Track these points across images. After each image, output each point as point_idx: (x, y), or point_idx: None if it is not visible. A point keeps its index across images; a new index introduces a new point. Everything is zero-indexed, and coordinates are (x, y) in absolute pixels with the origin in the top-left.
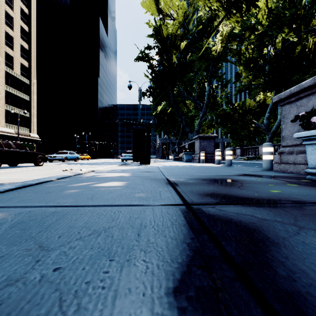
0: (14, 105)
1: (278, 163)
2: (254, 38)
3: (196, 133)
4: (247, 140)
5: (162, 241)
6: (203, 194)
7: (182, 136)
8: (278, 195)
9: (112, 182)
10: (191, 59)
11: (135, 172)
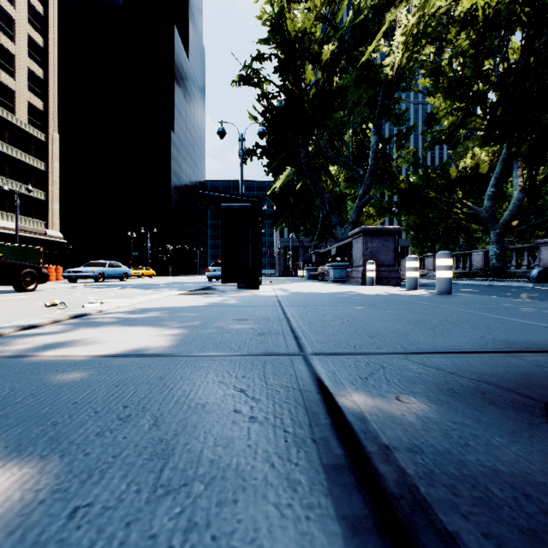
0: (17, 178)
1: None
2: (468, 37)
3: (352, 226)
4: (441, 241)
5: None
6: None
7: (322, 234)
8: None
9: None
10: (341, 83)
11: (203, 320)
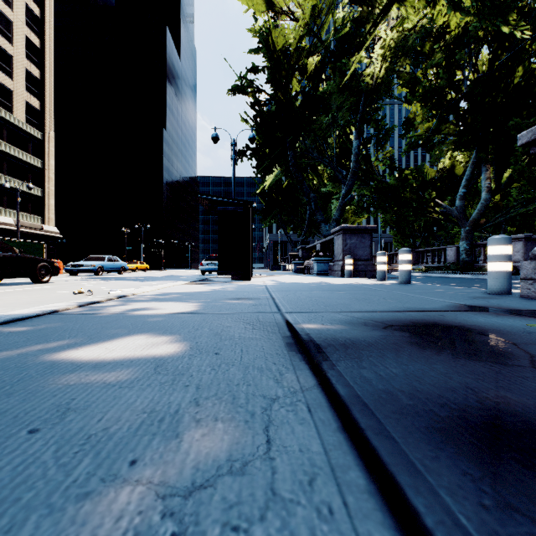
0: (14, 175)
1: (531, 280)
2: (440, 52)
3: (335, 223)
4: (422, 237)
5: None
6: (459, 429)
7: (309, 229)
8: None
9: (128, 338)
10: (325, 91)
11: (213, 299)
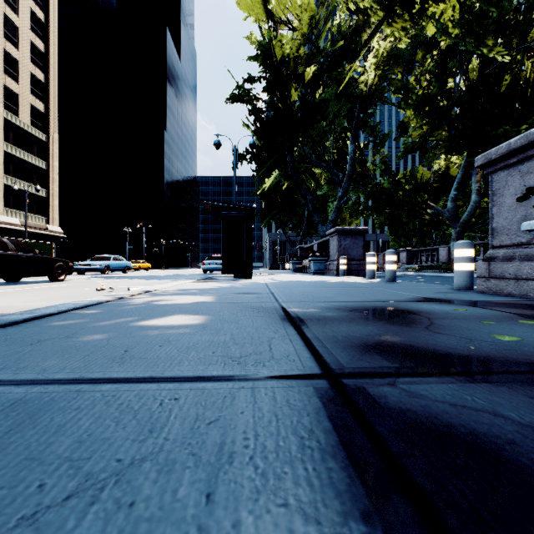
0: (20, 177)
1: (484, 278)
2: (431, 61)
3: (332, 224)
4: (418, 237)
5: (278, 529)
6: (359, 345)
7: (307, 229)
8: (519, 349)
9: (176, 316)
10: (323, 97)
11: (223, 293)
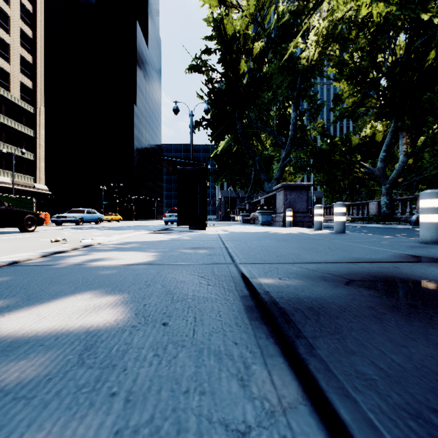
0: (11, 143)
1: None
2: (364, 37)
3: (276, 181)
4: (347, 193)
5: None
6: None
7: (254, 187)
8: None
9: (70, 299)
10: (268, 71)
11: (171, 248)
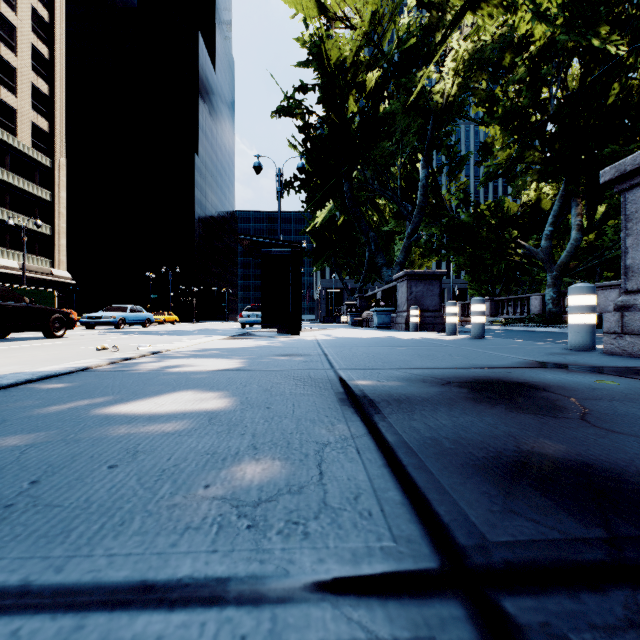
0: (18, 210)
1: (614, 334)
2: (522, 66)
3: (399, 267)
4: (502, 283)
5: None
6: (490, 465)
7: (368, 274)
8: None
9: (175, 394)
10: (388, 111)
11: (258, 355)
